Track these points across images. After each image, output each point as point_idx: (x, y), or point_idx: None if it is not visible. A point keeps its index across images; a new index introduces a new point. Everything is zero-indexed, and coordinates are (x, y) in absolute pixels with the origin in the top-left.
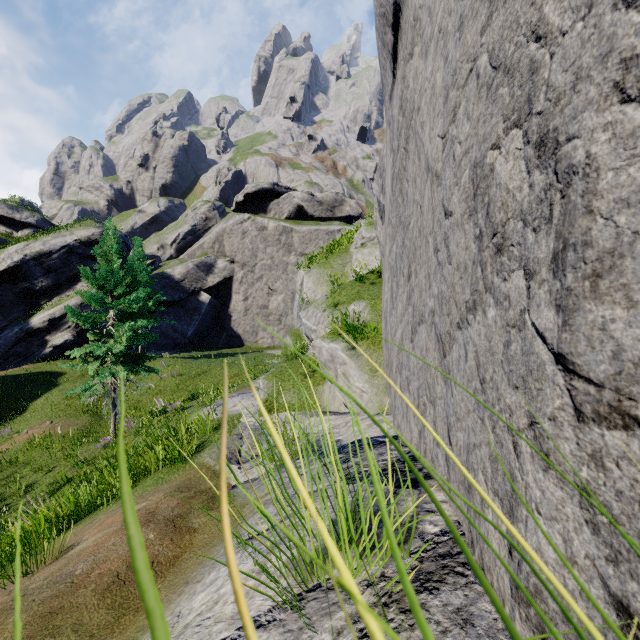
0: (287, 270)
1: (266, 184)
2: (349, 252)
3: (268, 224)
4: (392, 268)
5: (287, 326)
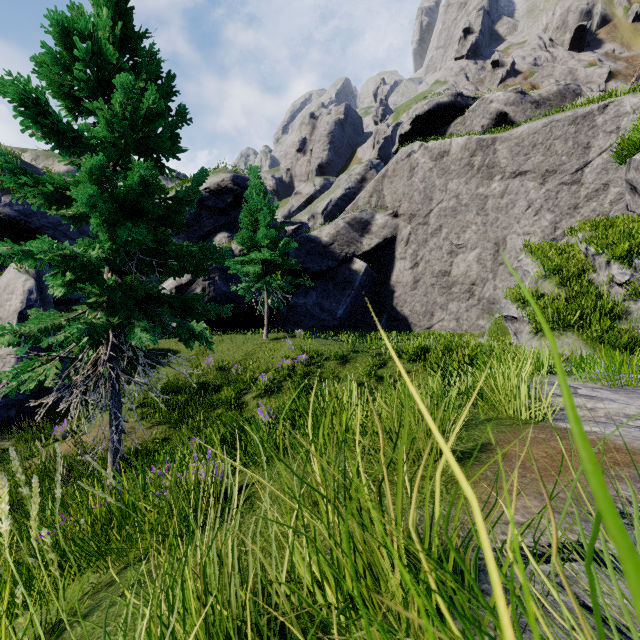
0: (485, 208)
1: (444, 96)
2: None
3: (450, 146)
4: None
5: (484, 300)
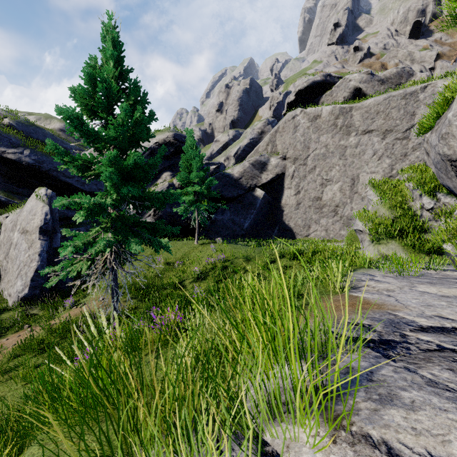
0: (345, 154)
1: (318, 77)
2: None
3: (321, 111)
4: None
5: (344, 217)
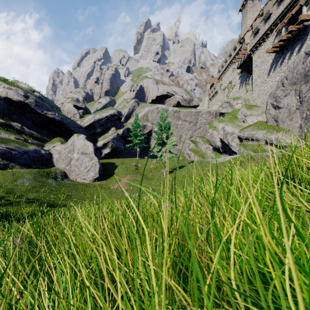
0: (177, 127)
1: (165, 92)
2: (238, 118)
3: (168, 108)
4: (304, 118)
5: (177, 149)
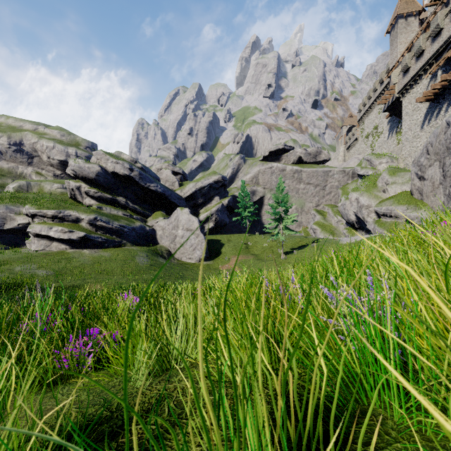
0: (298, 192)
1: (281, 145)
2: (378, 186)
3: (286, 168)
4: (446, 195)
5: (298, 222)
